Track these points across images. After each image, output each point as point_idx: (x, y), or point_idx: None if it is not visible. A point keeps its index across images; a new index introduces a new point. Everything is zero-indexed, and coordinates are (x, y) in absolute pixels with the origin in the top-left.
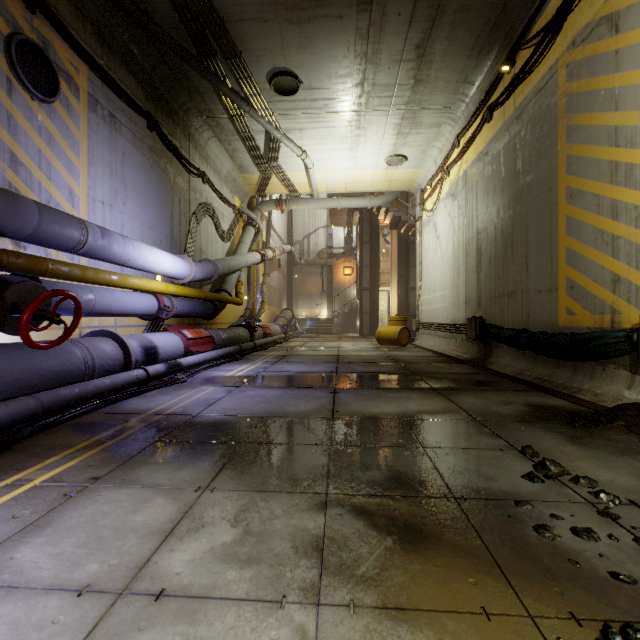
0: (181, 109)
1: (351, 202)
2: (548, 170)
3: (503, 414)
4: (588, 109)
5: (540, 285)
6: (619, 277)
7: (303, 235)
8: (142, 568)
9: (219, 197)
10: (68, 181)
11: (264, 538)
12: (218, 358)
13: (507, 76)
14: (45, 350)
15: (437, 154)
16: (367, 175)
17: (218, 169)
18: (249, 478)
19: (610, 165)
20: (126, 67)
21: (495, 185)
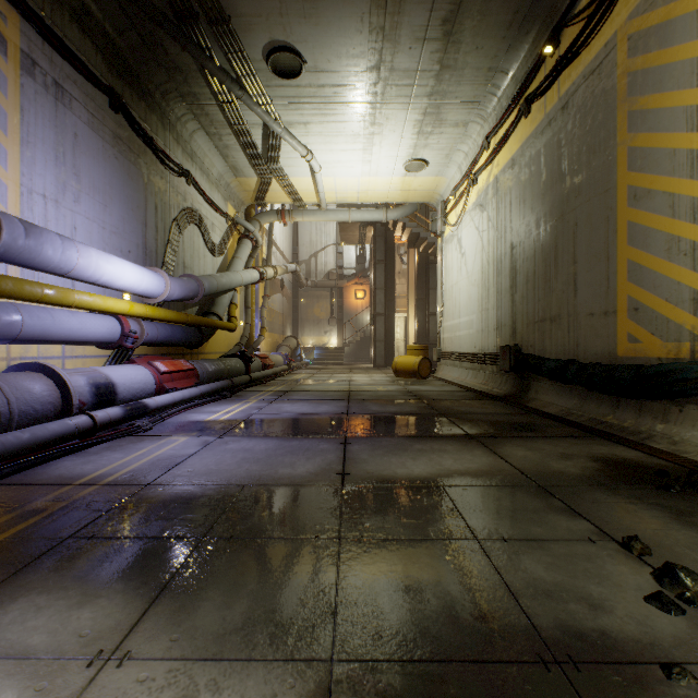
0: (157, 91)
1: (364, 214)
2: (603, 168)
3: (570, 474)
4: (658, 88)
5: (593, 307)
6: None
7: (310, 253)
8: None
9: (208, 203)
10: None
11: None
12: (201, 396)
13: (549, 60)
14: None
15: (462, 159)
16: (382, 183)
17: (207, 170)
18: (197, 623)
19: (690, 155)
20: (79, 26)
21: (534, 190)
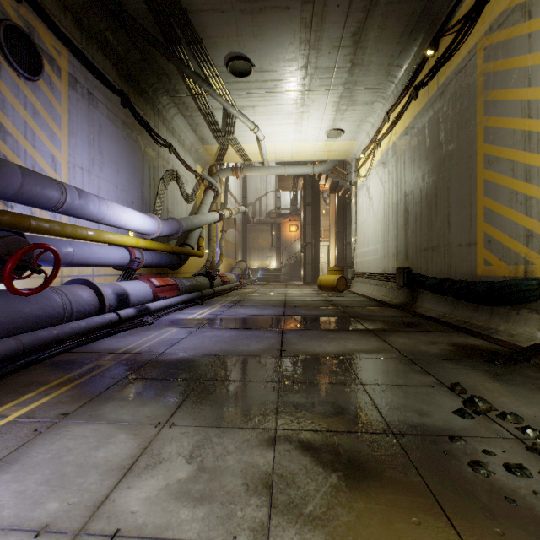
0: (150, 89)
1: (296, 169)
2: (468, 140)
3: (431, 353)
4: (504, 86)
5: (460, 240)
6: (532, 232)
7: (255, 198)
8: (100, 506)
9: (183, 165)
10: (51, 149)
11: (217, 475)
12: (182, 303)
13: (431, 59)
14: (27, 296)
15: (370, 128)
16: (310, 146)
17: (183, 141)
18: (205, 414)
19: (524, 134)
20: (102, 51)
21: (421, 154)
